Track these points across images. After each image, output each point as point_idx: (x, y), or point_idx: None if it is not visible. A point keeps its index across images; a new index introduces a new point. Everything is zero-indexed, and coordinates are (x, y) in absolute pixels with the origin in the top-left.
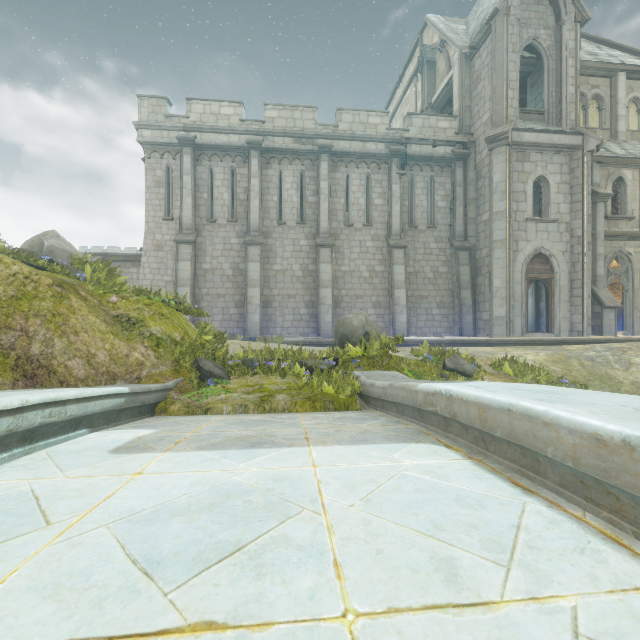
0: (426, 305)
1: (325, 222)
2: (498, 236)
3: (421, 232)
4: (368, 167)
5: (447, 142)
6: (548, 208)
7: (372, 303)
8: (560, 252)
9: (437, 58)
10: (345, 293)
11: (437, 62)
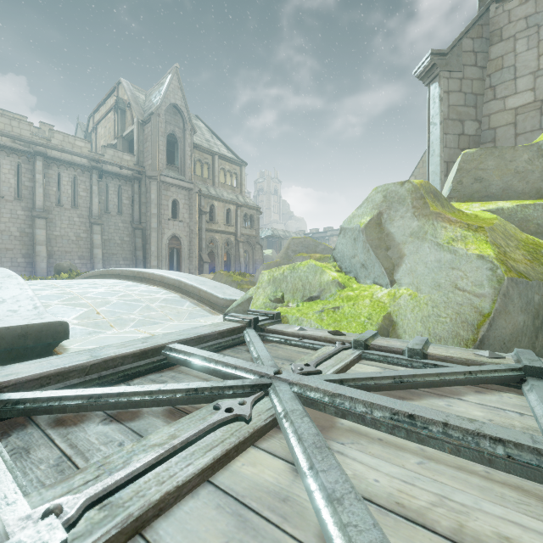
0: (116, 259)
1: (40, 201)
2: (154, 226)
3: (113, 216)
4: (75, 171)
5: (129, 168)
6: (179, 215)
7: (78, 256)
8: (184, 236)
9: (127, 110)
10: (57, 249)
11: (127, 112)
